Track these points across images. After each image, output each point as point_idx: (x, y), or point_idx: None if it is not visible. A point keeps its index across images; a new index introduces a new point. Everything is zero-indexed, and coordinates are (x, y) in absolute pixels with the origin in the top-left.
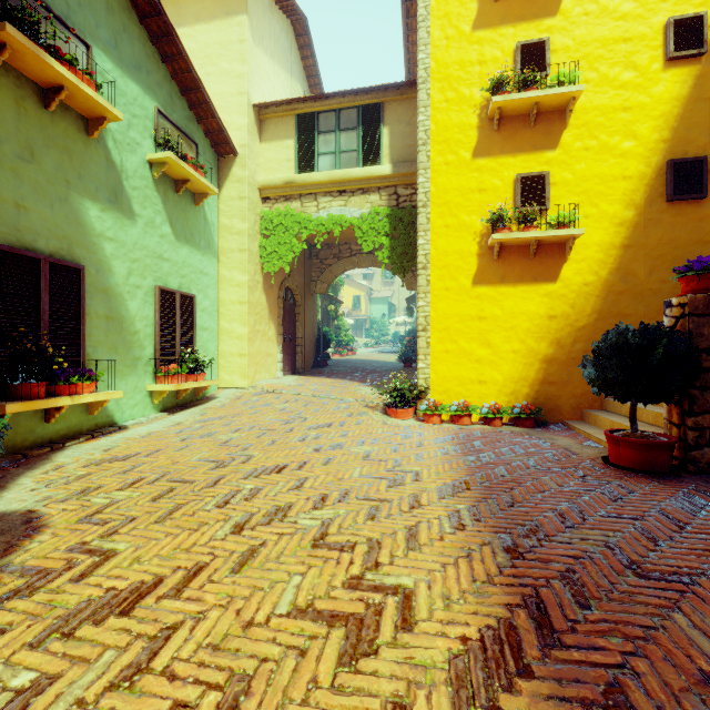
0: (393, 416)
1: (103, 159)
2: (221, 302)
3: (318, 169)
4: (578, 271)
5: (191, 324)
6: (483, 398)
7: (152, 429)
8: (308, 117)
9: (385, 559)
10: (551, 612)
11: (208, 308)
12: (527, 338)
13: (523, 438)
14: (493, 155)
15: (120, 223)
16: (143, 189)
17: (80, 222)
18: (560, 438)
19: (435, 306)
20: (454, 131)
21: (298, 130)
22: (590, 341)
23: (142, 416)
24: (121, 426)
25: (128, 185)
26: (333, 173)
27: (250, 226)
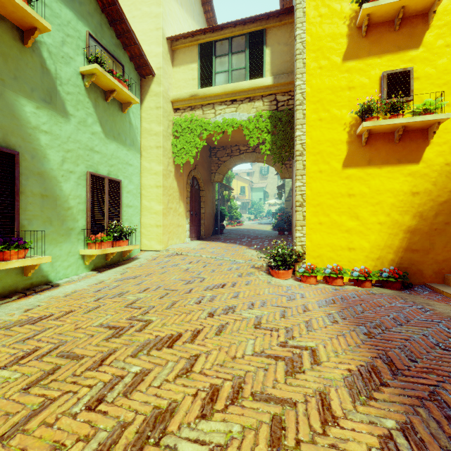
0: (275, 276)
1: (38, 66)
2: (143, 186)
3: (215, 84)
4: (440, 153)
5: (118, 202)
6: (352, 262)
7: (77, 288)
8: (208, 45)
9: None
10: None
11: (132, 191)
12: (392, 212)
13: (399, 303)
14: (361, 58)
15: (54, 120)
16: (76, 94)
17: (15, 115)
18: (436, 304)
19: (310, 186)
20: (326, 40)
21: (200, 55)
22: None
23: (75, 275)
24: (53, 284)
25: (62, 90)
26: (226, 86)
27: (164, 129)
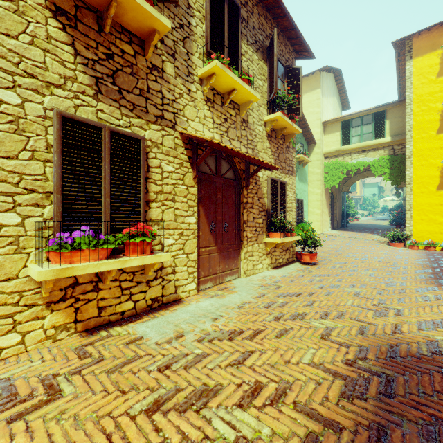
0: (393, 246)
1: None
2: (309, 201)
3: (352, 143)
4: None
5: (302, 210)
6: (442, 240)
7: None
8: (347, 121)
9: (398, 264)
10: (440, 269)
11: (305, 204)
12: None
13: None
14: None
15: None
16: None
17: None
18: None
19: (415, 200)
20: (426, 123)
21: (342, 128)
22: None
23: None
24: None
25: None
26: (359, 144)
27: (321, 170)
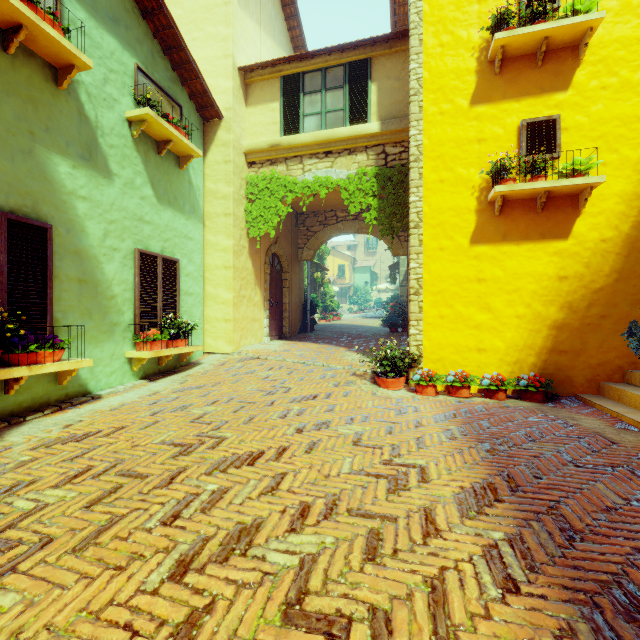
0: (383, 386)
1: (75, 112)
2: (206, 267)
3: (304, 130)
4: (594, 225)
5: (174, 289)
6: (482, 368)
7: (126, 400)
8: (294, 78)
9: None
10: None
11: (192, 273)
12: (533, 302)
13: (537, 417)
14: (493, 101)
15: (95, 182)
16: (121, 147)
17: (47, 178)
18: (583, 418)
19: (428, 268)
20: (449, 77)
21: (284, 92)
22: (609, 304)
23: (120, 384)
24: (94, 396)
25: (104, 143)
26: (319, 134)
27: (235, 190)
